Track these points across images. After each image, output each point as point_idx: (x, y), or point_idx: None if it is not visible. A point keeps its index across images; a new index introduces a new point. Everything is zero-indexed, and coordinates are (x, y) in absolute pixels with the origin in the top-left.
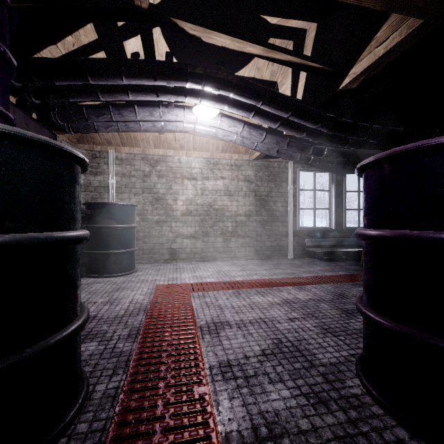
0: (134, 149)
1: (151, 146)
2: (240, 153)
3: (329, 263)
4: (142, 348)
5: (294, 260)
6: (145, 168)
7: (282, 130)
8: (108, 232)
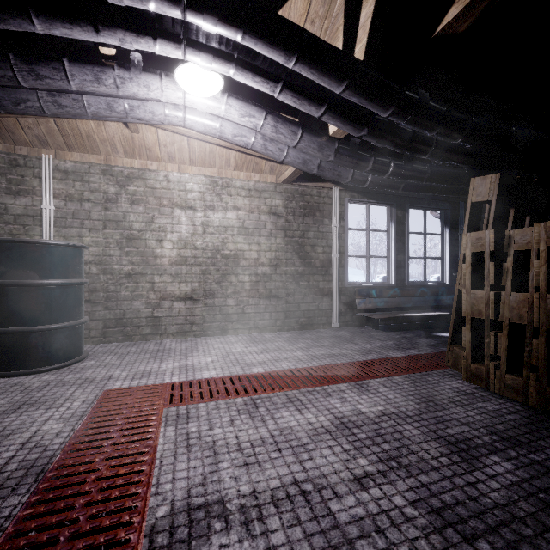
0: (91, 156)
1: (119, 153)
2: (262, 173)
3: (390, 335)
4: None
5: (341, 330)
6: (108, 188)
7: (330, 120)
8: (21, 294)
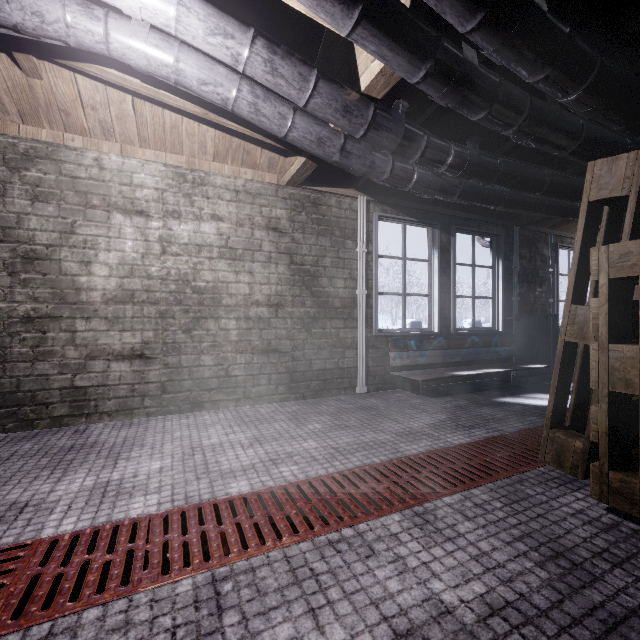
0: None
1: (11, 115)
2: (257, 168)
3: (438, 403)
4: None
5: (369, 397)
6: None
7: (367, 41)
8: None
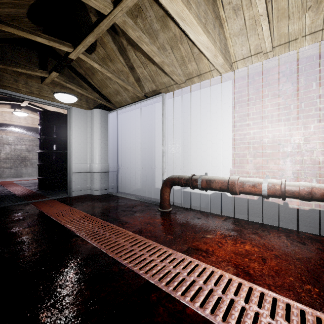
0: None
1: None
2: None
3: None
4: (3, 185)
5: None
6: None
7: None
8: None
